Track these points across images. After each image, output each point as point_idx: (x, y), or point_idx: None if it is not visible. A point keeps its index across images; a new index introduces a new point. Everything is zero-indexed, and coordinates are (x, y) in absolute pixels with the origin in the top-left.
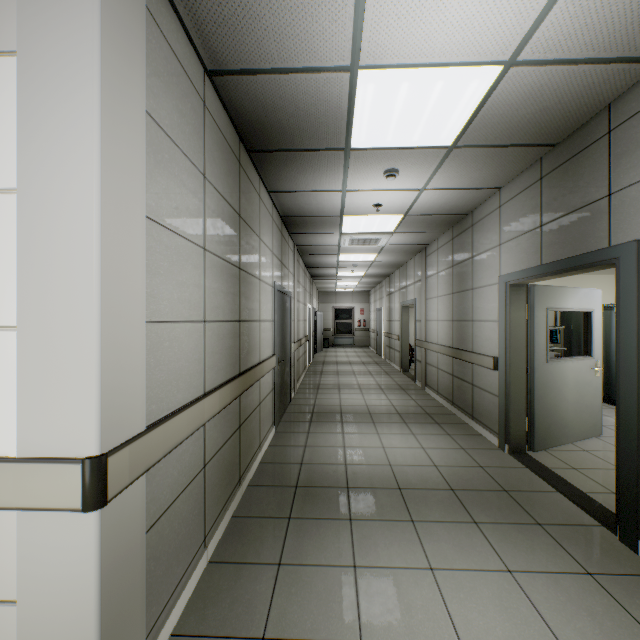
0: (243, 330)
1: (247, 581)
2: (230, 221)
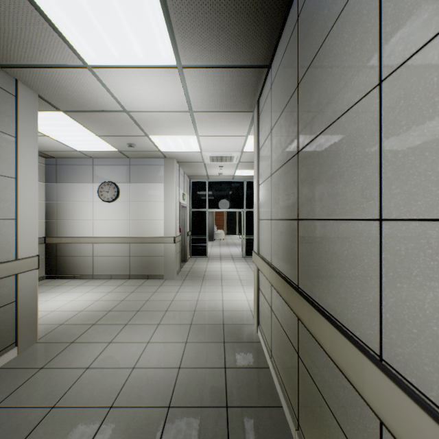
0: (305, 232)
1: (240, 358)
2: (287, 120)
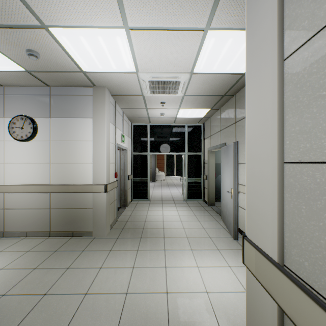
0: None
1: None
2: None
